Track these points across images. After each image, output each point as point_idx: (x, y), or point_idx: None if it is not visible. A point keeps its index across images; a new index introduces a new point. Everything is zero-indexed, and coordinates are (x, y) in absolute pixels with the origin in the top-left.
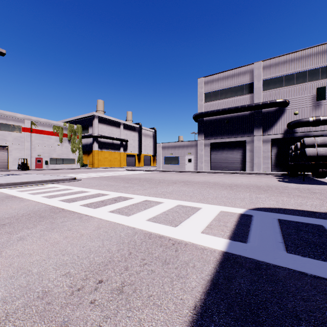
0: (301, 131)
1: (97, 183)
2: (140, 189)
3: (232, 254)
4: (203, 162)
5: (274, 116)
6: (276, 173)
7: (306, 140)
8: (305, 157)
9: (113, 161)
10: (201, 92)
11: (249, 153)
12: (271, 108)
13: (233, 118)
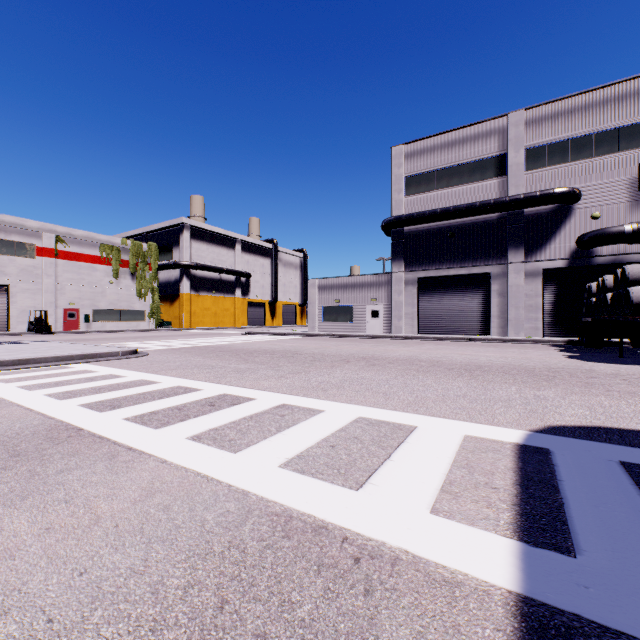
0: (606, 252)
1: (180, 361)
2: (272, 376)
3: (549, 611)
4: (402, 317)
5: (550, 223)
6: (554, 341)
7: (630, 270)
8: (627, 305)
9: (220, 316)
10: (397, 174)
11: (496, 298)
12: (543, 206)
13: (464, 228)
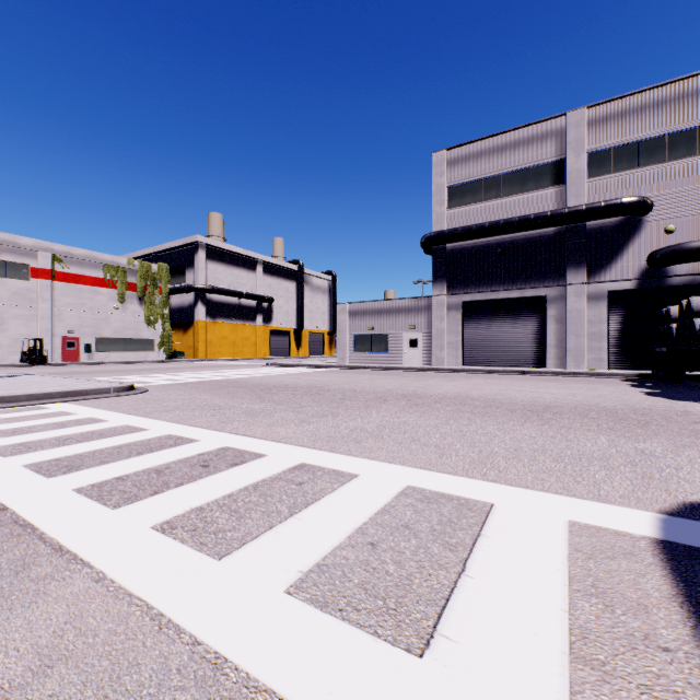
0: (682, 272)
1: (182, 400)
2: (291, 420)
3: None
4: (444, 346)
5: (616, 238)
6: (623, 374)
7: None
8: None
9: (240, 345)
10: (439, 184)
11: (554, 325)
12: (608, 219)
13: (515, 244)
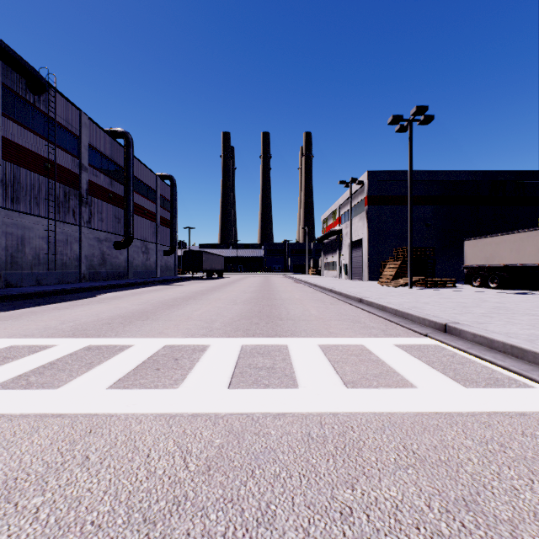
0: None
1: None
2: None
3: None
4: None
5: None
6: None
7: None
8: None
9: None
10: None
11: None
12: None
13: None
